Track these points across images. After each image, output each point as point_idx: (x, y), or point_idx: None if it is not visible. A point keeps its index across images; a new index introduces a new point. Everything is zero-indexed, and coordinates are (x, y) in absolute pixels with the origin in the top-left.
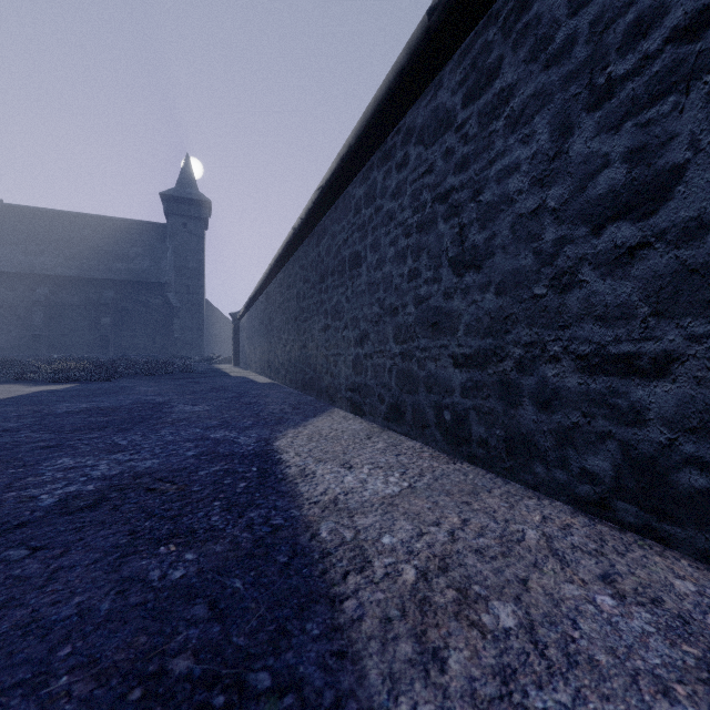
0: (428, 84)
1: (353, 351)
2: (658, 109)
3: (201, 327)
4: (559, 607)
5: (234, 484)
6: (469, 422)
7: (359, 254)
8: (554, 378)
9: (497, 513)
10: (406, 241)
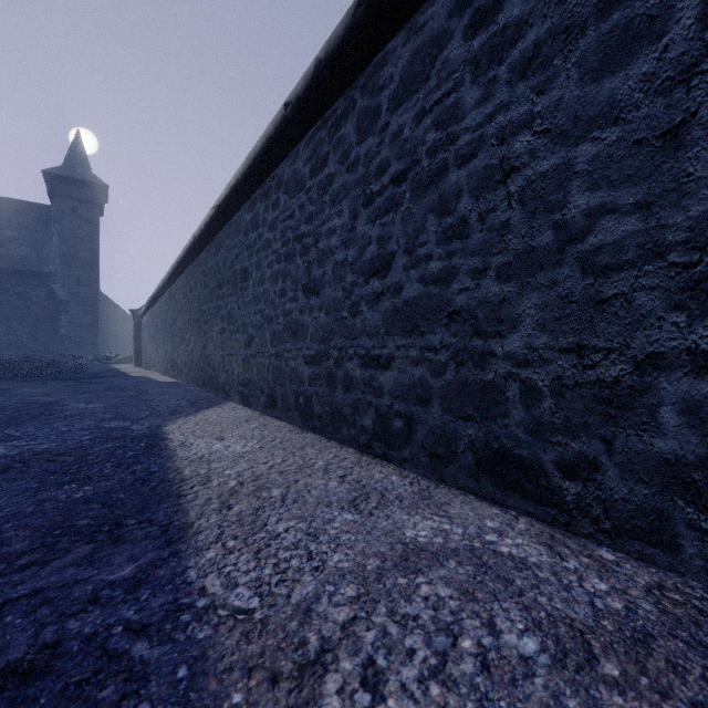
0: (292, 150)
1: (243, 351)
2: (387, 218)
3: (95, 324)
4: (307, 487)
5: (124, 453)
6: (313, 403)
7: (248, 270)
8: (351, 371)
9: (308, 456)
10: (278, 266)
